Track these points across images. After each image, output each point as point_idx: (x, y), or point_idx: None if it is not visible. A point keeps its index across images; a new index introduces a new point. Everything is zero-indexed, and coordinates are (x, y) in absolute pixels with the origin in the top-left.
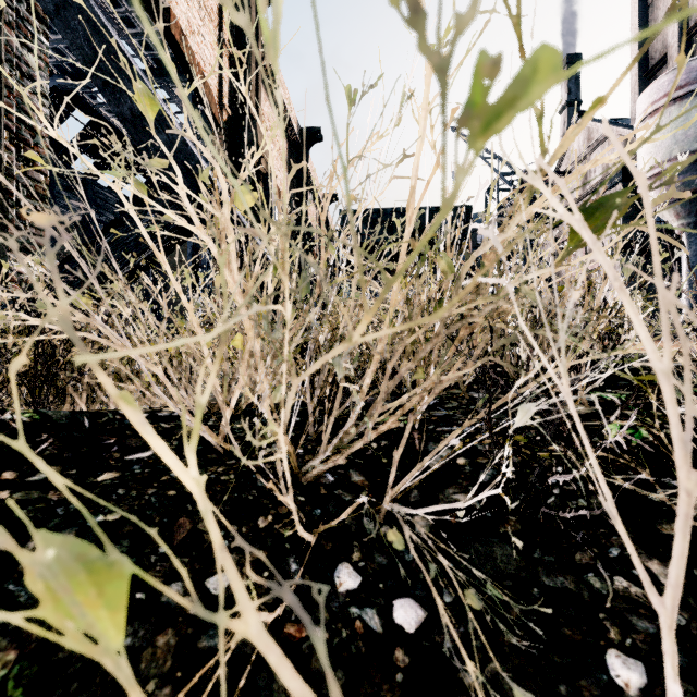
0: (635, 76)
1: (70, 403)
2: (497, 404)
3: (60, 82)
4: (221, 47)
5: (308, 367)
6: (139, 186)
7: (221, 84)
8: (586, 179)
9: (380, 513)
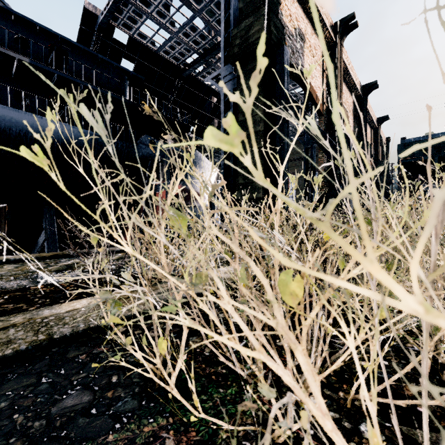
0: None
1: None
2: None
3: None
4: (322, 75)
5: None
6: None
7: (322, 93)
8: None
9: None
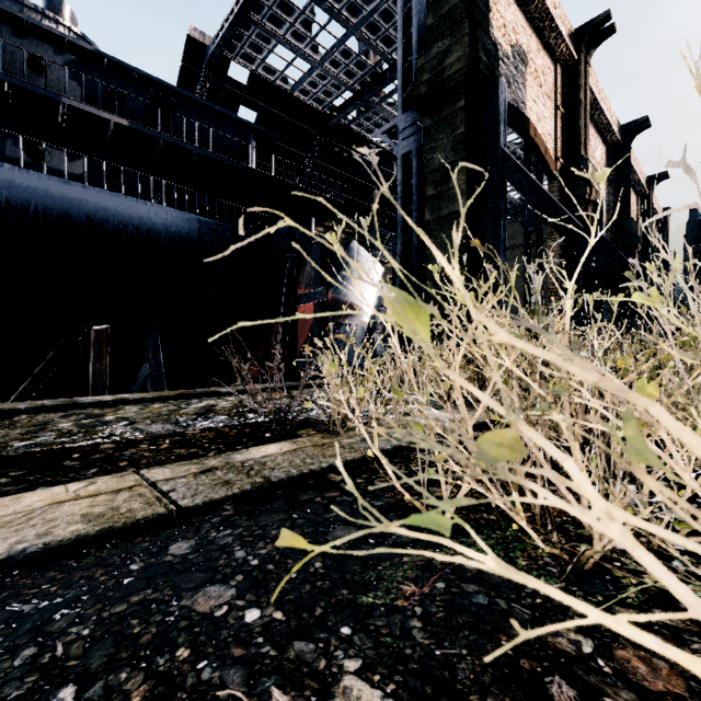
0: None
1: None
2: None
3: None
4: (555, 114)
5: None
6: None
7: (555, 143)
8: None
9: None
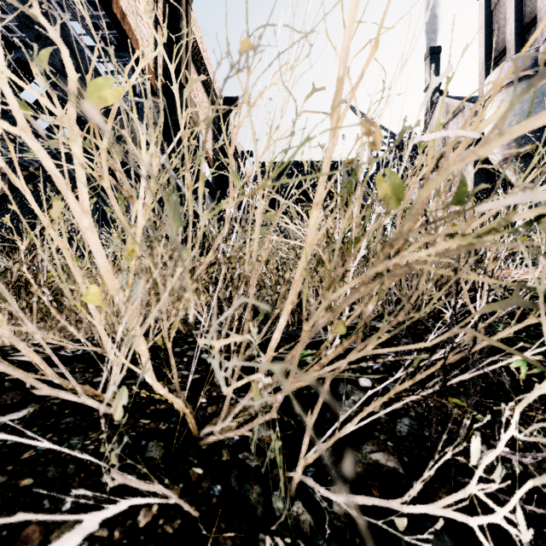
0: (482, 64)
1: (17, 324)
2: (435, 367)
3: (23, 54)
4: (156, 27)
5: (215, 305)
6: (21, 108)
7: (156, 57)
8: (445, 142)
9: (291, 485)
